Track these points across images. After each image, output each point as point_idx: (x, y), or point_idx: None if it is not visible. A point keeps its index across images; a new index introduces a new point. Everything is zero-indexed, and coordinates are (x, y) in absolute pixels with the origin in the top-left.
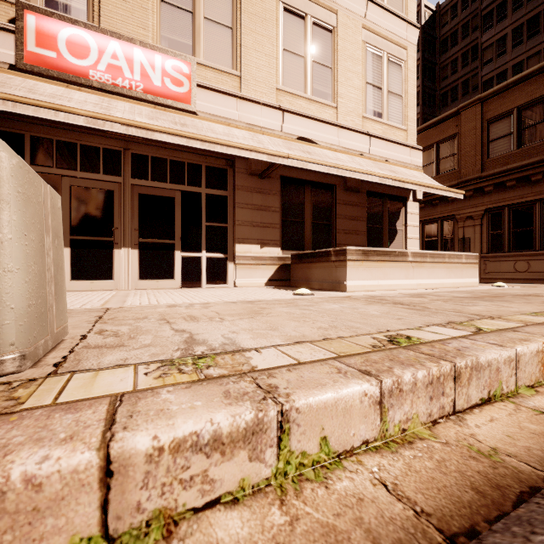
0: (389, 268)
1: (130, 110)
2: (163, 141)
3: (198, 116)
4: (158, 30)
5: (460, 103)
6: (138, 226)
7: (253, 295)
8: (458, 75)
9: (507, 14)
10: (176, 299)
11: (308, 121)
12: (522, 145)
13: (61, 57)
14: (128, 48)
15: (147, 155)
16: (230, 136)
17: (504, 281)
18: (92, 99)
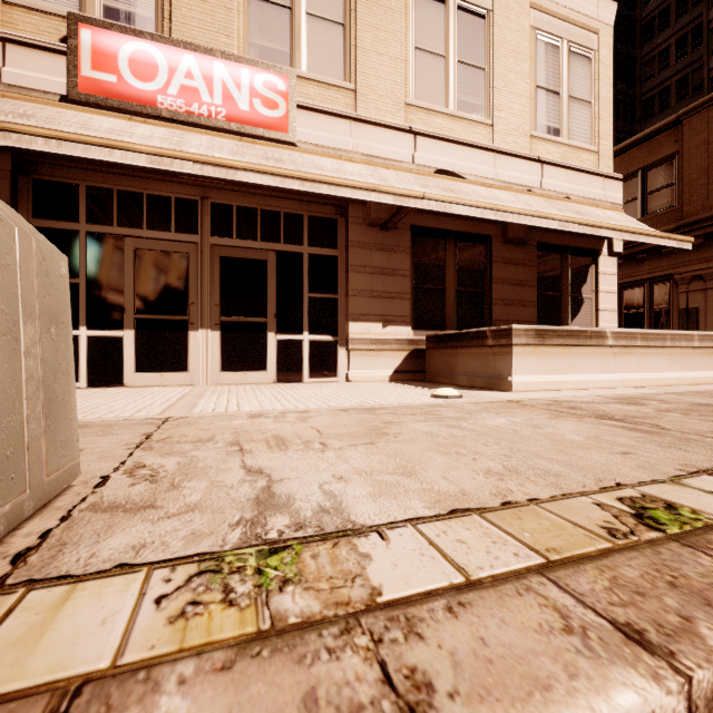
0: (577, 356)
1: (208, 145)
2: (252, 185)
3: (298, 147)
4: (245, 35)
5: (673, 112)
6: (219, 300)
7: (373, 396)
8: (670, 71)
9: None
10: (264, 403)
11: (451, 146)
12: None
13: (123, 81)
14: (207, 62)
15: (231, 204)
16: (341, 172)
17: None
18: (160, 133)
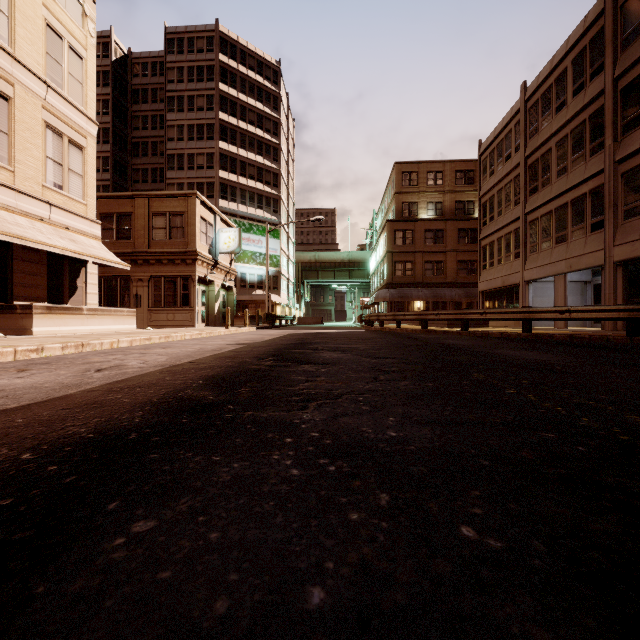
0: (69, 318)
1: None
2: None
3: None
4: None
5: (150, 161)
6: None
7: None
8: (149, 133)
9: (184, 109)
10: None
11: None
12: (171, 238)
13: None
14: None
15: None
16: None
17: (162, 327)
18: None
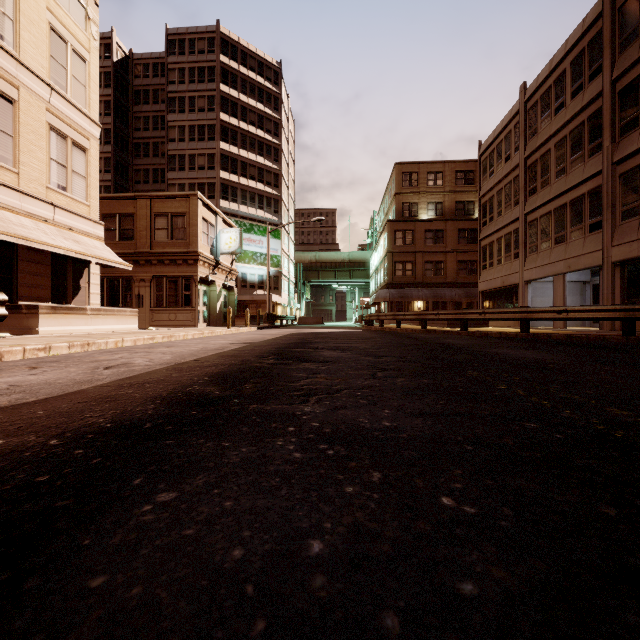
0: (73, 318)
1: None
2: None
3: None
4: None
5: (152, 161)
6: None
7: None
8: (150, 134)
9: (185, 110)
10: None
11: None
12: (173, 239)
13: None
14: None
15: None
16: None
17: (164, 327)
18: None
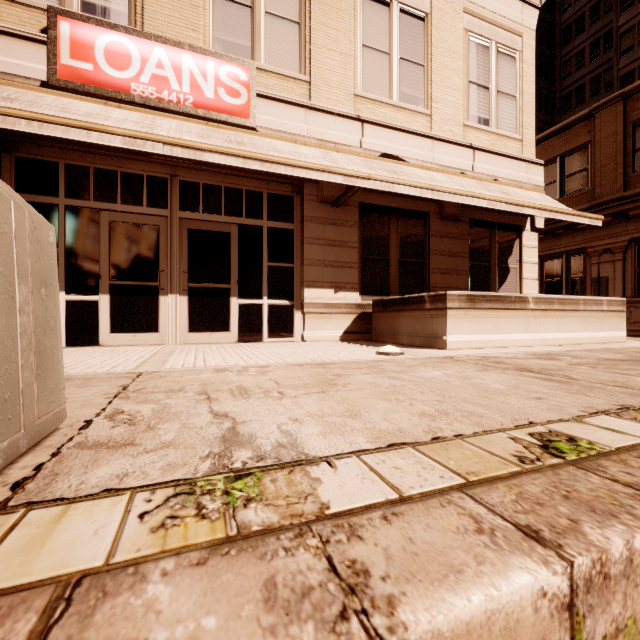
0: (503, 318)
1: (177, 128)
2: (217, 165)
3: (258, 132)
4: (211, 31)
5: (588, 106)
6: (187, 268)
7: (325, 353)
8: (585, 70)
9: None
10: (228, 359)
11: (395, 133)
12: None
13: (99, 69)
14: (176, 54)
15: (198, 182)
16: (297, 155)
17: None
18: (133, 117)
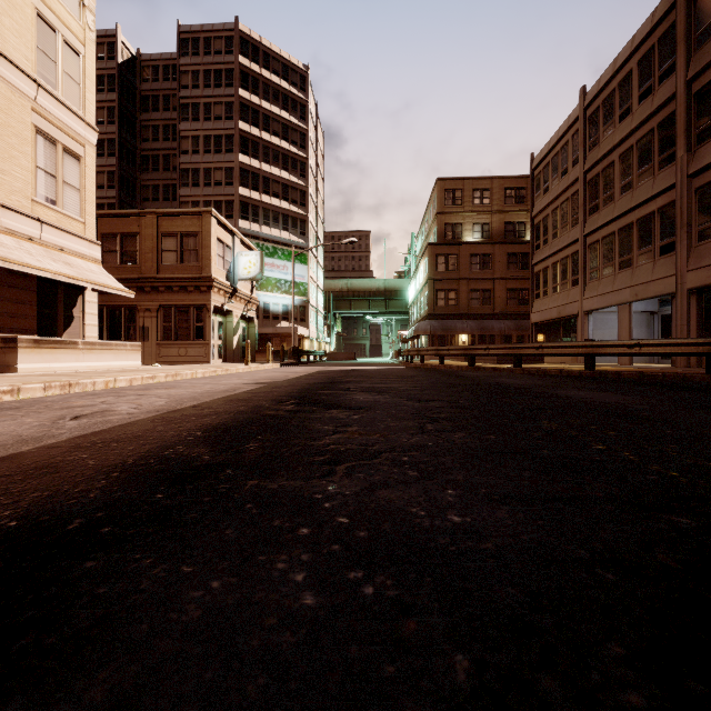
0: (61, 353)
1: None
2: None
3: None
4: None
5: (162, 176)
6: None
7: None
8: (160, 145)
9: (200, 118)
10: None
11: None
12: (183, 262)
13: None
14: None
15: None
16: None
17: (173, 364)
18: None
